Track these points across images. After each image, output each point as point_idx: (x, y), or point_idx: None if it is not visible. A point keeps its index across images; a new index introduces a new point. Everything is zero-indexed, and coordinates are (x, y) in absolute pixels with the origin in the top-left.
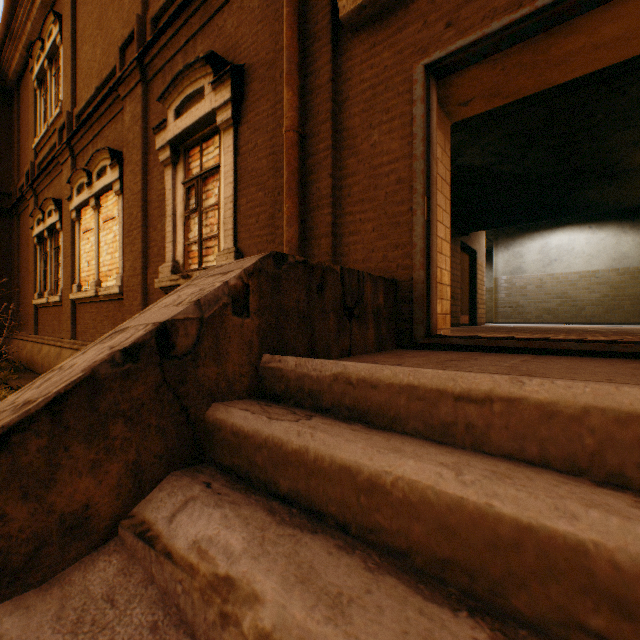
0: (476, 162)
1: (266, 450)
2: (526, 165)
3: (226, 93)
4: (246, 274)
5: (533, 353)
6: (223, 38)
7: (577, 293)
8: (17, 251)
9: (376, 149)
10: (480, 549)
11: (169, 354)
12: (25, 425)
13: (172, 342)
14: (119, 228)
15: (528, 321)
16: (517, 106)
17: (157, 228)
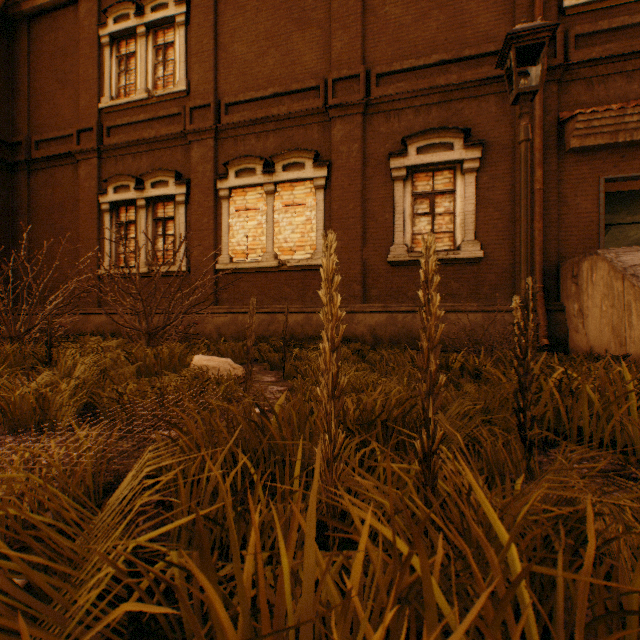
0: None
1: None
2: None
3: (477, 154)
4: None
5: None
6: (461, 117)
7: None
8: (27, 213)
9: (578, 206)
10: None
11: None
12: None
13: None
14: (317, 214)
15: None
16: None
17: (377, 220)
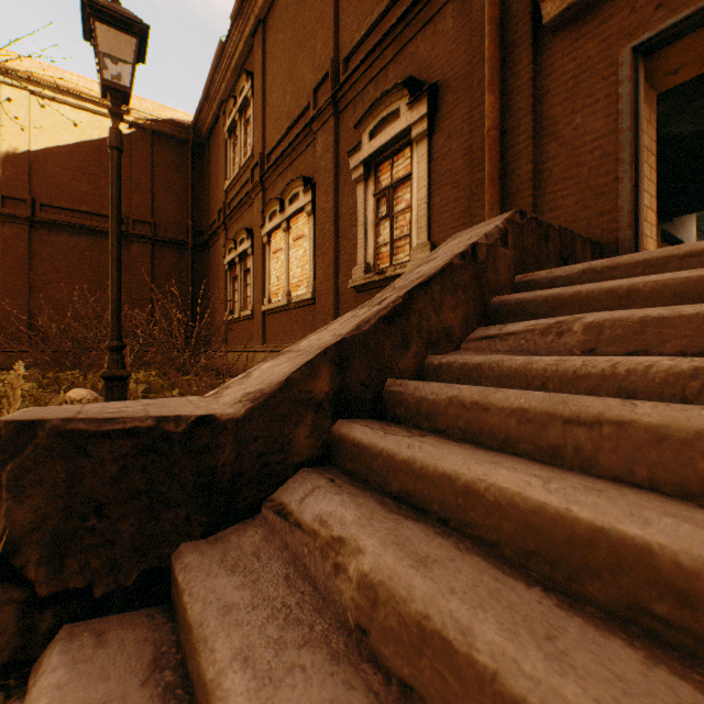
0: (685, 130)
1: (546, 304)
2: None
3: (422, 109)
4: (505, 222)
5: None
6: (415, 62)
7: None
8: (207, 279)
9: (578, 131)
10: (700, 296)
11: (475, 262)
12: (433, 279)
13: (476, 255)
14: (309, 244)
15: None
16: None
17: (347, 238)
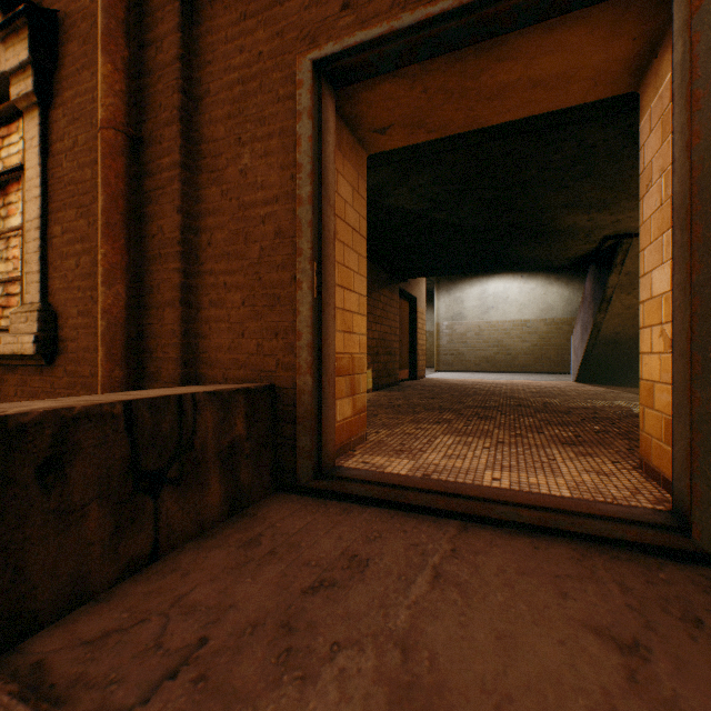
0: (407, 205)
1: None
2: (461, 215)
3: (22, 50)
4: None
5: (457, 517)
6: None
7: (511, 342)
8: None
9: (248, 178)
10: None
11: None
12: None
13: None
14: None
15: (468, 369)
16: (447, 145)
17: None
